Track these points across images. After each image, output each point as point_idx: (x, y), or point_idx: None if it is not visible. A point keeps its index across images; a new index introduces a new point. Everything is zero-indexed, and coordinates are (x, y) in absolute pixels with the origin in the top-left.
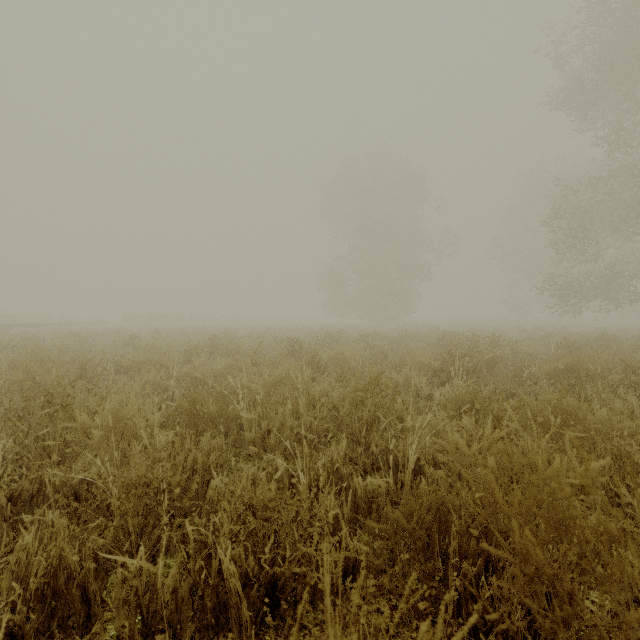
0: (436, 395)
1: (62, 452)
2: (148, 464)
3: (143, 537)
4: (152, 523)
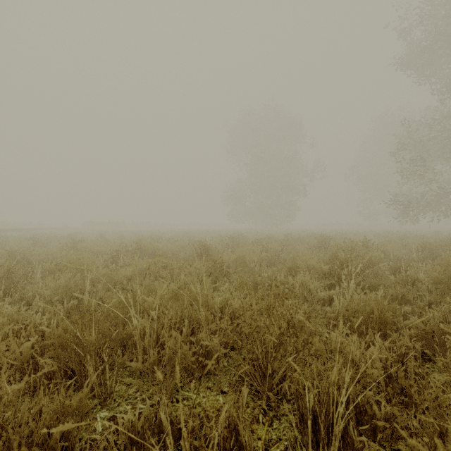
0: (334, 303)
1: None
2: None
3: None
4: None
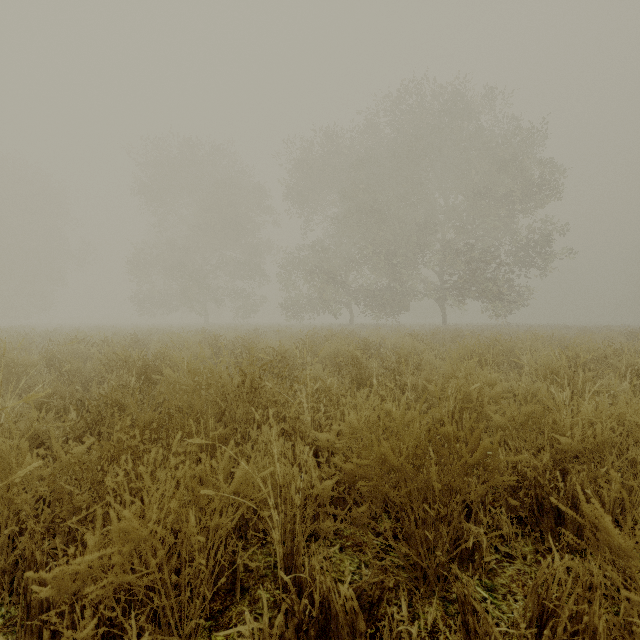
0: None
1: None
2: None
3: None
4: None
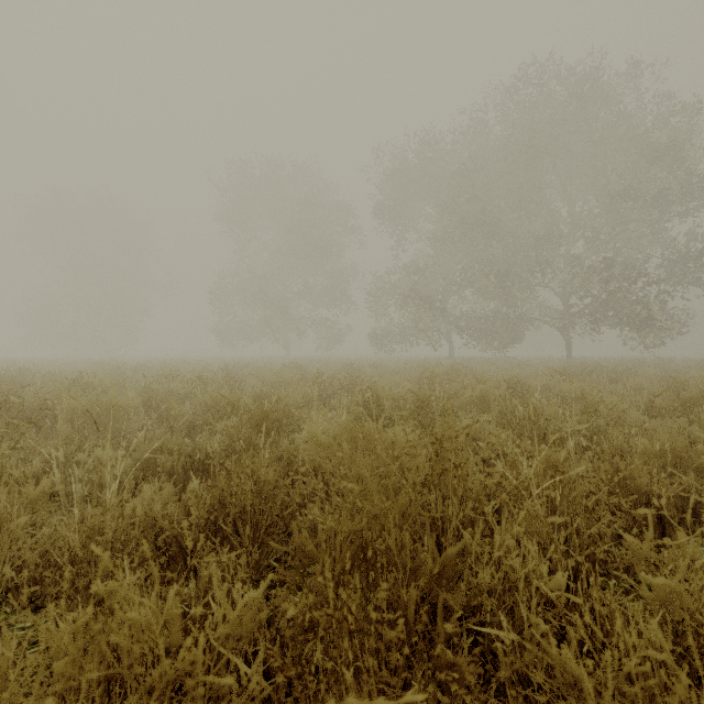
0: None
1: None
2: None
3: None
4: None
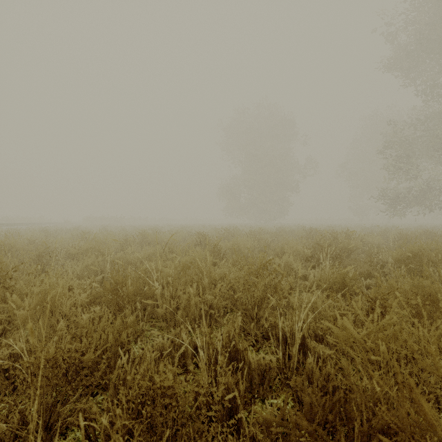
0: (311, 276)
1: (4, 326)
2: (67, 341)
3: (52, 415)
4: (61, 402)
